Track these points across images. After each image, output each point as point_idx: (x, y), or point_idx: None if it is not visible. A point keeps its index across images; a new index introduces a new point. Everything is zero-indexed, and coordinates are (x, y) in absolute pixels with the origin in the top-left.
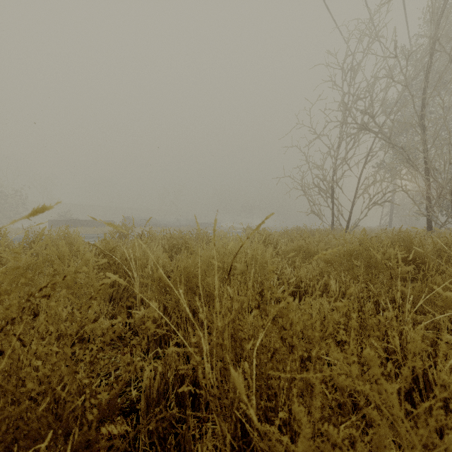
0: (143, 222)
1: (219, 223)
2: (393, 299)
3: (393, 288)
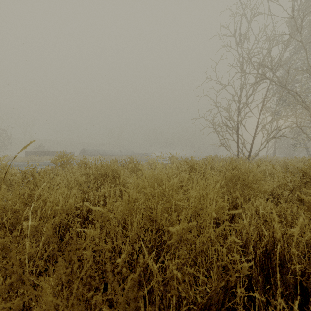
0: (95, 153)
1: (150, 153)
2: None
3: None
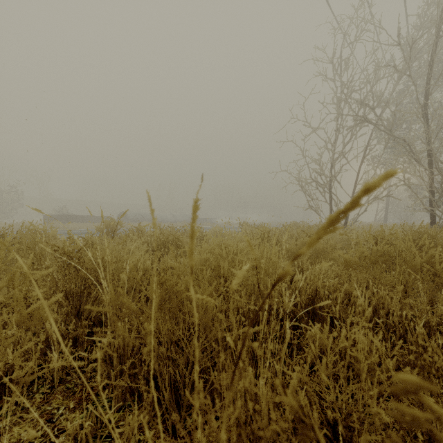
0: (139, 218)
1: (215, 219)
2: (442, 317)
3: (442, 303)
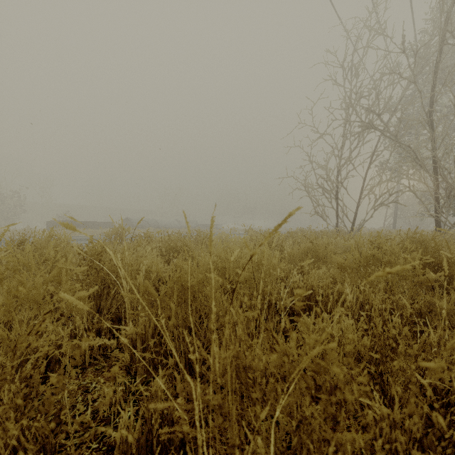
0: (143, 224)
1: (221, 224)
2: (419, 311)
3: (419, 299)
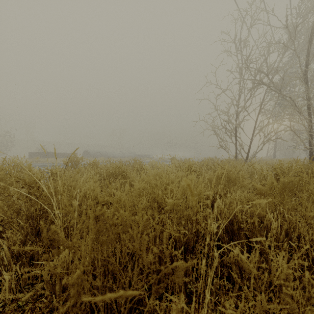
0: (98, 154)
1: (152, 155)
2: None
3: None
